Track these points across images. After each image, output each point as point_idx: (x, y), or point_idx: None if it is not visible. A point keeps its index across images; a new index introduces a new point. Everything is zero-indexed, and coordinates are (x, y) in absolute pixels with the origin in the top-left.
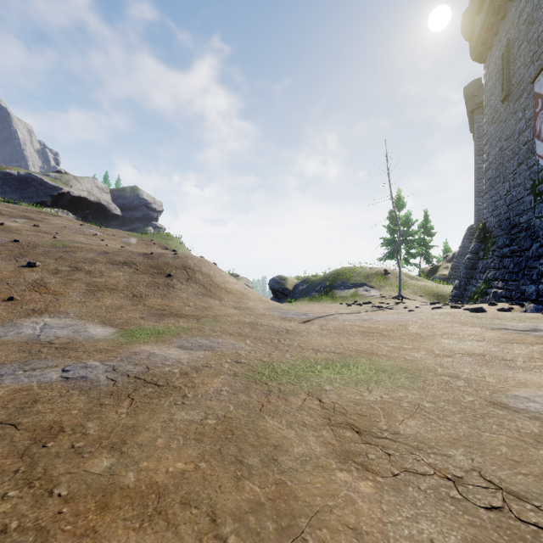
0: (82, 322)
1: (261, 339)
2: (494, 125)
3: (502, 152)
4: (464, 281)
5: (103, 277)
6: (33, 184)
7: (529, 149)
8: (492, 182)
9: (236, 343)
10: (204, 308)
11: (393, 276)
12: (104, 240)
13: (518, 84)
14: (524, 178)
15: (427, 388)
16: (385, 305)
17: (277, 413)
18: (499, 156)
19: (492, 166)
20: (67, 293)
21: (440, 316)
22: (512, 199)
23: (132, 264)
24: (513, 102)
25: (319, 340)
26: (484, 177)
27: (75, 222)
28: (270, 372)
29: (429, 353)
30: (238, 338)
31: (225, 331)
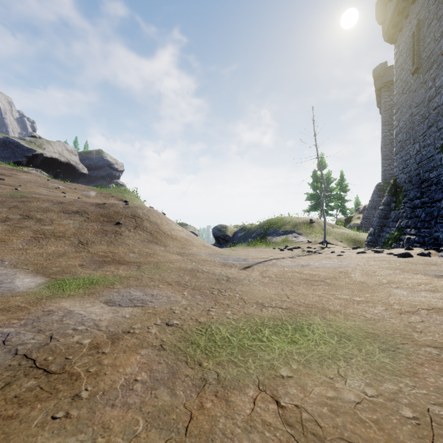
0: (13, 271)
1: (200, 290)
2: (404, 95)
3: (412, 117)
4: (378, 228)
5: (52, 224)
6: (10, 146)
7: (439, 113)
8: (402, 144)
9: (172, 295)
10: (148, 254)
11: (317, 224)
12: (65, 192)
13: (428, 57)
14: (434, 139)
15: (418, 371)
16: (313, 250)
17: (212, 440)
18: (409, 121)
19: (402, 130)
20: (10, 241)
21: (376, 262)
22: (421, 158)
23: (84, 213)
24: (423, 73)
25: (262, 290)
26: (394, 140)
27: (42, 178)
28: (206, 342)
29: (389, 308)
30: (176, 288)
31: (163, 279)
